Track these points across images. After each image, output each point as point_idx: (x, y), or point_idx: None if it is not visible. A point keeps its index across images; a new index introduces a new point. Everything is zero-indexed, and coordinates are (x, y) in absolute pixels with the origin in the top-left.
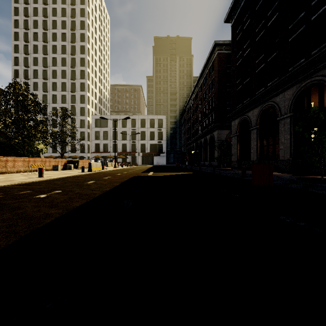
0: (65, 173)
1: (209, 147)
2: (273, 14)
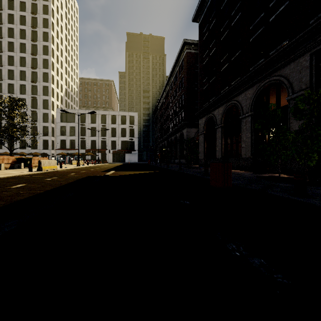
0: (4, 173)
1: (179, 145)
2: (236, 14)
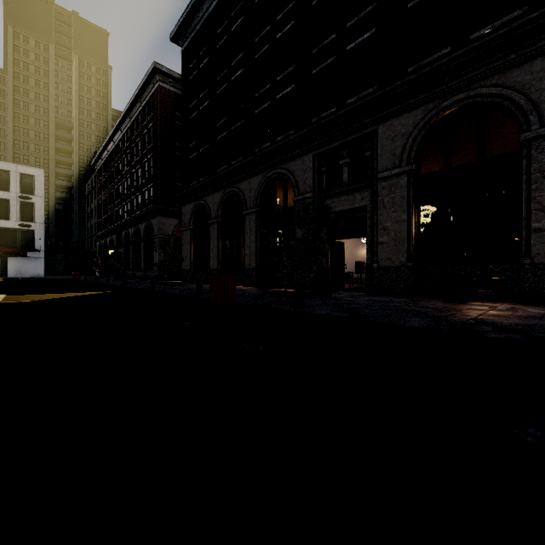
0: None
1: (144, 246)
2: (238, 67)
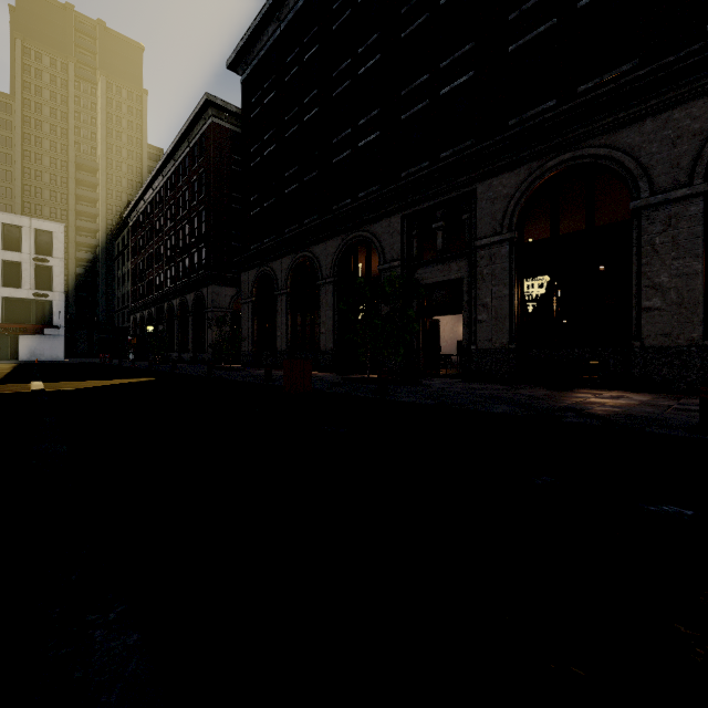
0: None
1: (193, 321)
2: (312, 106)
